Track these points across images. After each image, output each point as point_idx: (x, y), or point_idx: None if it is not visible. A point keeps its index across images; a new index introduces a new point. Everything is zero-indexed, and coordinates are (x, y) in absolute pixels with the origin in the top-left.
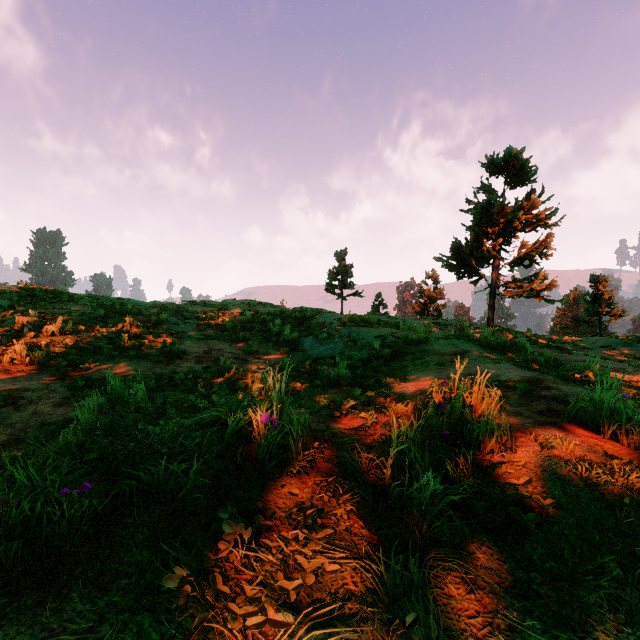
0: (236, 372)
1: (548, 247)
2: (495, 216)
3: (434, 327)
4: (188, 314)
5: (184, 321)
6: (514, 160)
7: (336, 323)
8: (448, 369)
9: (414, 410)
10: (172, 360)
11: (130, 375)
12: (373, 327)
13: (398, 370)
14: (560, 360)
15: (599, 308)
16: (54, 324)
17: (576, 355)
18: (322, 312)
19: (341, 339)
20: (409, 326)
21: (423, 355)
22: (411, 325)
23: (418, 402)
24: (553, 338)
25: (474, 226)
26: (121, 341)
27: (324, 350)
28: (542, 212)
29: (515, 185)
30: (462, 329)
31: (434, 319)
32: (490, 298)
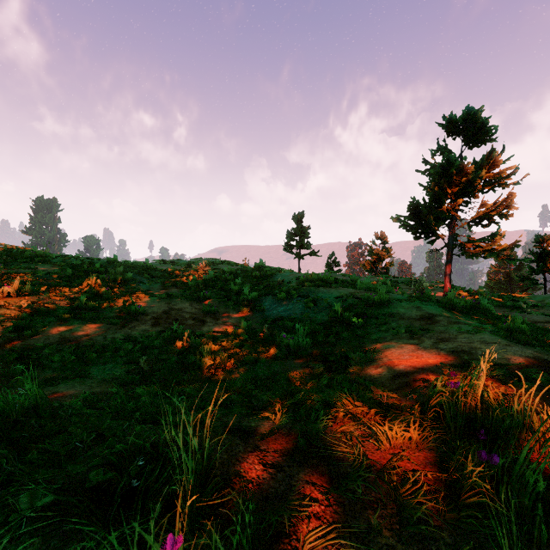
0: (189, 339)
1: (510, 206)
2: (455, 175)
3: (393, 287)
4: (155, 272)
5: (150, 279)
6: (473, 120)
7: (294, 282)
8: (422, 340)
9: (420, 437)
10: (128, 322)
11: (78, 341)
12: (331, 287)
13: (362, 337)
14: (529, 323)
15: (545, 266)
16: (11, 285)
17: (534, 315)
18: (281, 271)
19: (300, 300)
20: (367, 285)
21: (388, 319)
22: (369, 284)
23: (417, 414)
24: (500, 295)
25: (433, 186)
26: (80, 302)
27: (283, 311)
28: (503, 171)
29: (473, 145)
30: (422, 289)
31: (386, 277)
32: (447, 258)
